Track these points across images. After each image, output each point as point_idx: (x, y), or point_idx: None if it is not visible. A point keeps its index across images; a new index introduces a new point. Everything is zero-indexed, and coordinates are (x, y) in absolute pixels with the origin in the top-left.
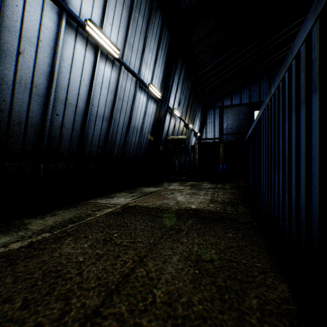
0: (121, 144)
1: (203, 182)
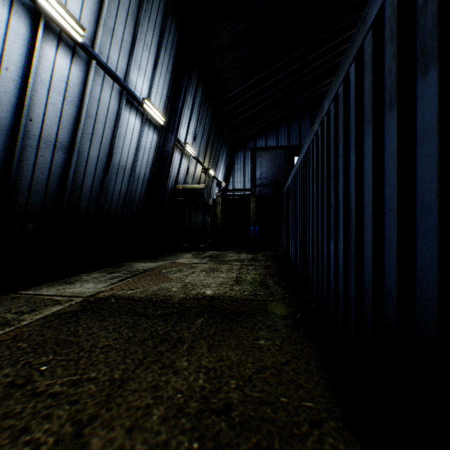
0: (94, 192)
1: (228, 251)
